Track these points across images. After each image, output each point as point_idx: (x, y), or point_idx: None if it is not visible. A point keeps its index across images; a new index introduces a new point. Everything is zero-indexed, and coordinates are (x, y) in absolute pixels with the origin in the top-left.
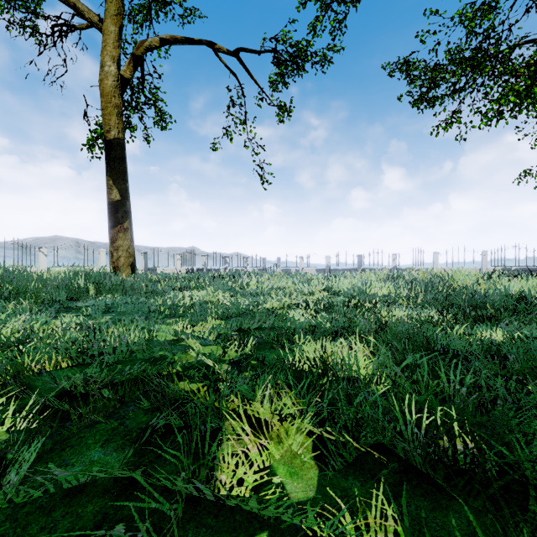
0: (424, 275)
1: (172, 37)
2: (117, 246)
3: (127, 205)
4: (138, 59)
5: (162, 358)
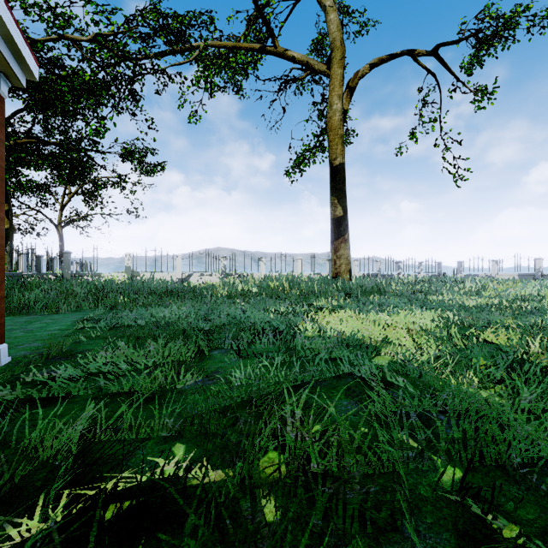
0: None
1: (379, 59)
2: (340, 255)
3: (347, 220)
4: (353, 90)
5: None
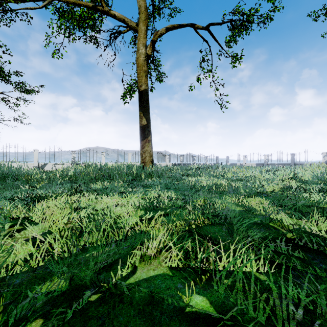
0: None
1: (172, 26)
2: (145, 150)
3: (149, 127)
4: (155, 42)
5: (264, 224)
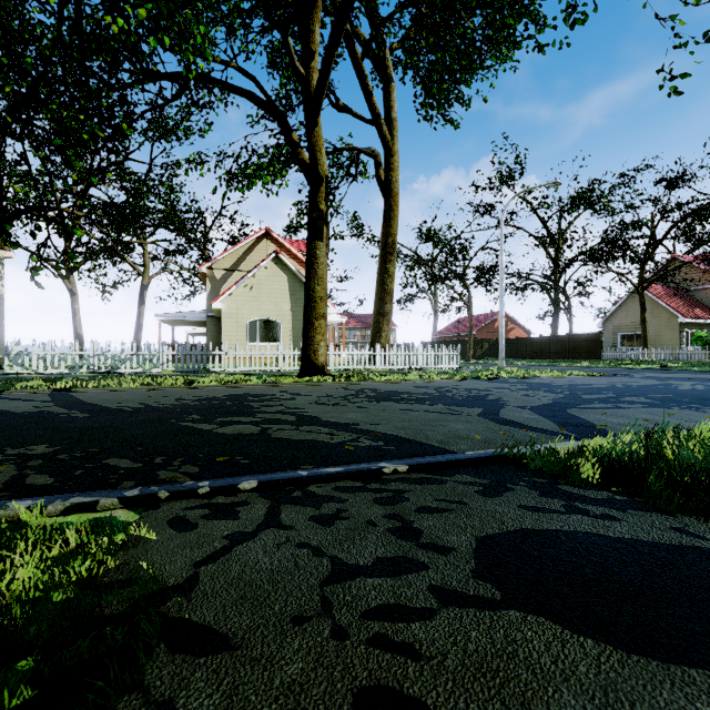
0: None
1: None
2: None
3: None
4: None
5: None
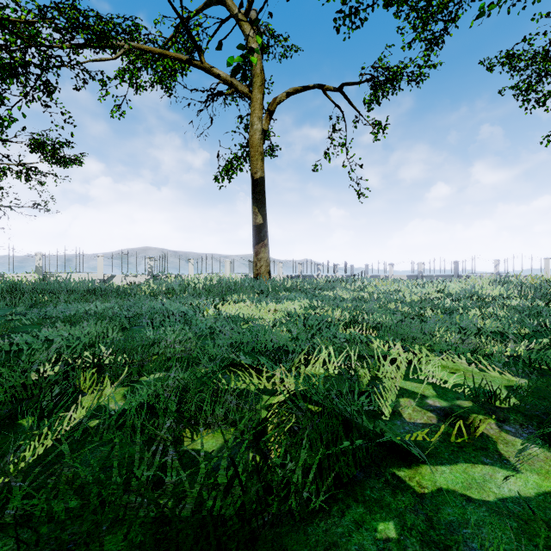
0: (532, 281)
1: (294, 89)
2: (260, 258)
3: (266, 227)
4: (272, 113)
5: (395, 314)
